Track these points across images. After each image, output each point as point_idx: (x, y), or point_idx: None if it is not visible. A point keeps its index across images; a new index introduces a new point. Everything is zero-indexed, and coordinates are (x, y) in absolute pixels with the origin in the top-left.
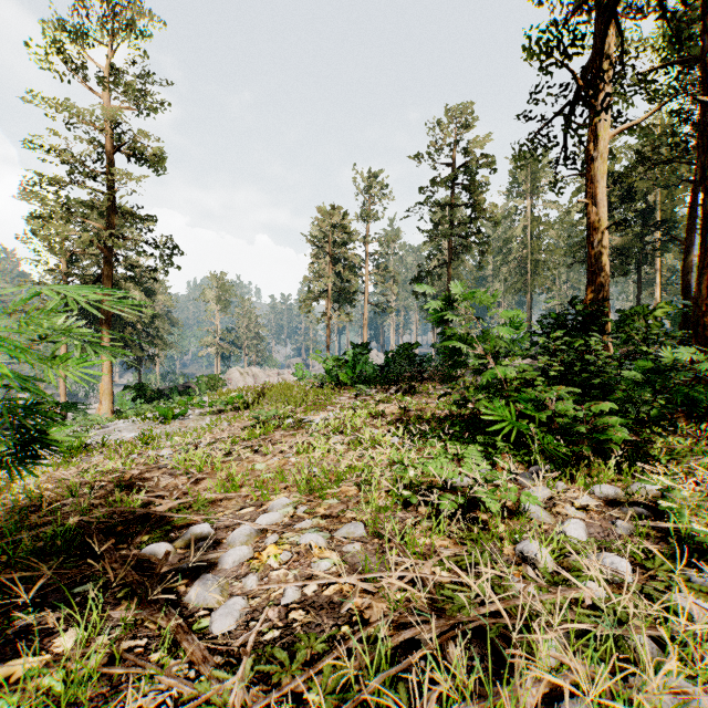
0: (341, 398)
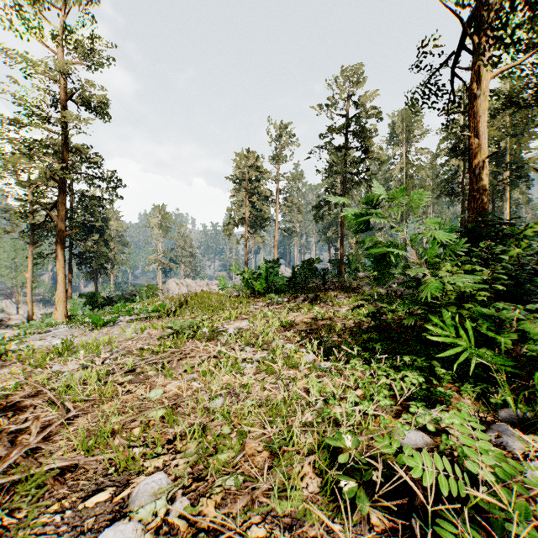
0: (254, 307)
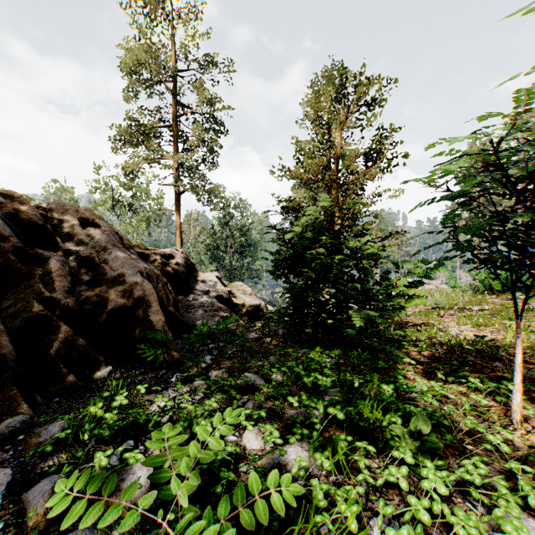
0: (493, 300)
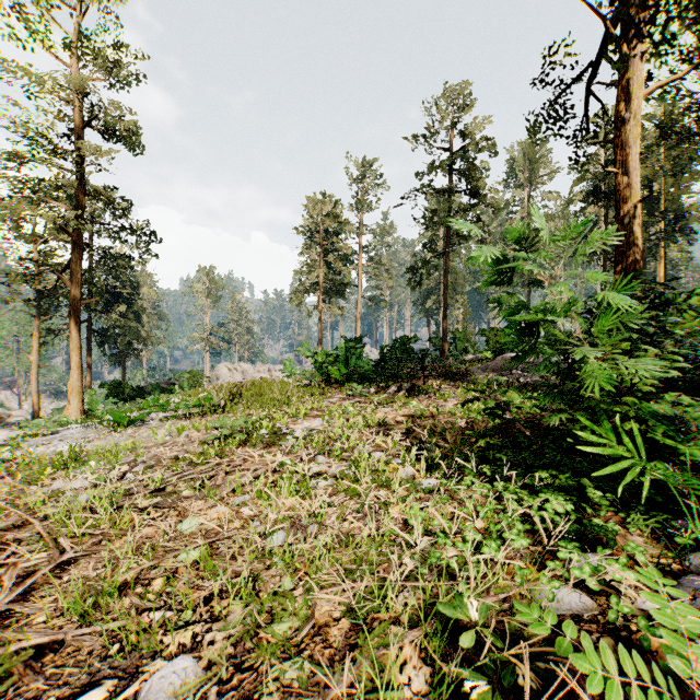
0: (331, 400)
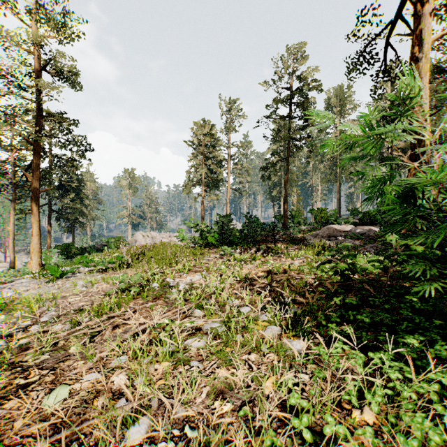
0: (208, 258)
